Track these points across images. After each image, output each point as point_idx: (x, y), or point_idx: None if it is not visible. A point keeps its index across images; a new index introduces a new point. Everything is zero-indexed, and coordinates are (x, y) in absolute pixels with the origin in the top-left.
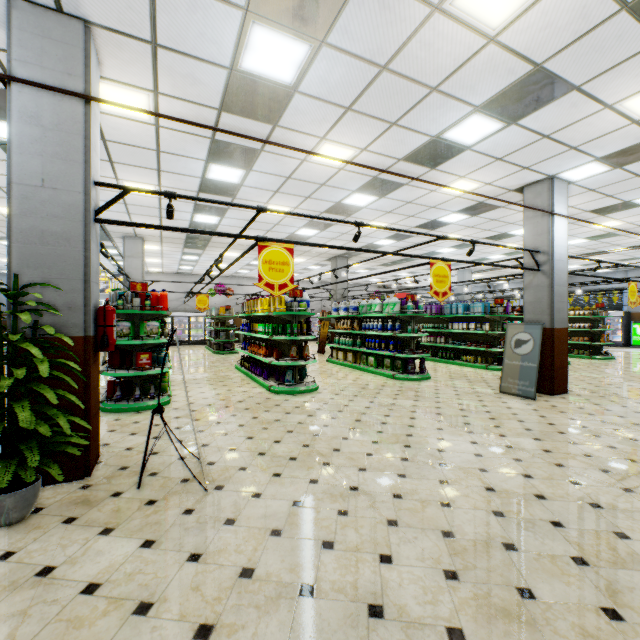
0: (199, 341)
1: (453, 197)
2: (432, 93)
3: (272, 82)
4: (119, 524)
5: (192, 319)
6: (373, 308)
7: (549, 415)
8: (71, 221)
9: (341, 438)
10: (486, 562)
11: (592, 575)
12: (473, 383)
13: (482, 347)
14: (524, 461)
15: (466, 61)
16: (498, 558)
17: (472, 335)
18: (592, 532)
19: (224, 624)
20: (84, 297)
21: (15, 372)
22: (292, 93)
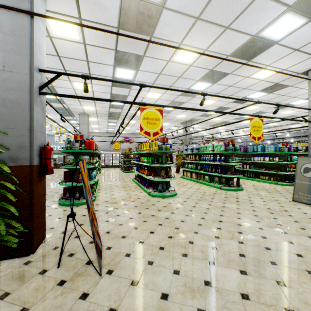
0: (117, 165)
1: (259, 81)
2: None
3: (148, 1)
4: (33, 304)
5: (113, 155)
6: (207, 148)
7: None
8: (21, 92)
9: (193, 232)
10: None
11: None
12: (271, 193)
13: (274, 171)
14: None
15: None
16: None
17: (266, 164)
18: None
19: None
20: (30, 140)
21: None
22: (161, 9)
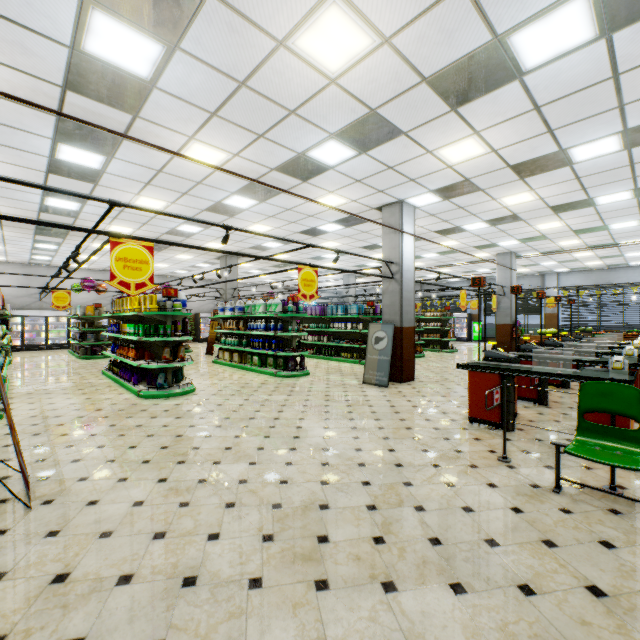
0: (61, 345)
1: (327, 209)
2: (291, 115)
3: (125, 72)
4: None
5: (51, 319)
6: (257, 308)
7: (394, 399)
8: None
9: (205, 436)
10: (301, 522)
11: (376, 516)
12: (345, 376)
13: (357, 344)
14: (361, 438)
15: (315, 94)
16: (312, 517)
17: (350, 334)
18: (389, 485)
19: (19, 631)
20: None
21: None
22: (150, 87)
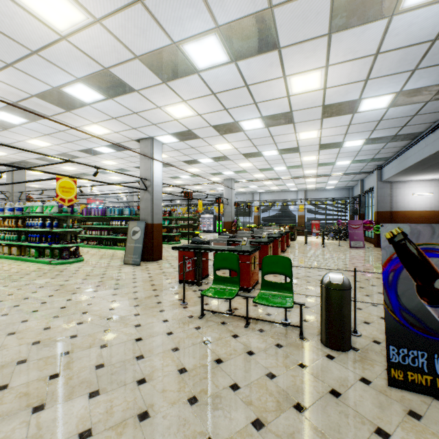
0: None
1: (97, 135)
2: (35, 54)
3: None
4: None
5: None
6: (35, 209)
7: (139, 273)
8: None
9: None
10: None
11: (65, 359)
12: (113, 260)
13: None
14: (93, 304)
15: (51, 43)
16: (3, 373)
17: (125, 229)
18: (92, 334)
19: None
20: None
21: None
22: None
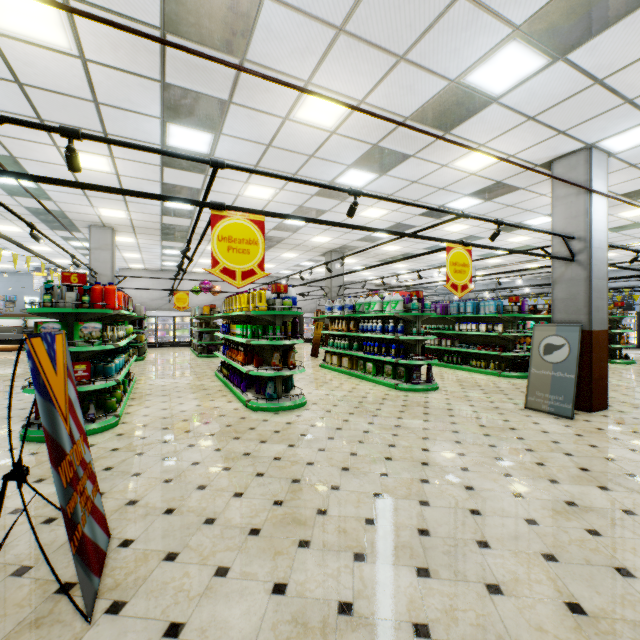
0: (185, 343)
1: (467, 175)
2: None
3: None
4: None
5: (177, 319)
6: (372, 307)
7: (601, 444)
8: None
9: (330, 487)
10: None
11: None
12: (490, 395)
13: (495, 351)
14: (605, 535)
15: None
16: None
17: (482, 337)
18: None
19: None
20: None
21: None
22: None
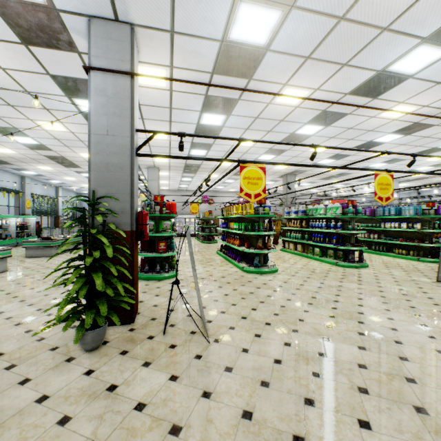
0: (191, 234)
1: (390, 120)
2: (382, 33)
3: (250, 46)
4: (154, 360)
5: (187, 220)
6: (318, 211)
7: None
8: (123, 156)
9: (303, 311)
10: None
11: None
12: (408, 272)
13: (413, 242)
14: None
15: None
16: None
17: (403, 232)
18: None
19: None
20: (130, 205)
21: (94, 253)
22: (265, 52)
